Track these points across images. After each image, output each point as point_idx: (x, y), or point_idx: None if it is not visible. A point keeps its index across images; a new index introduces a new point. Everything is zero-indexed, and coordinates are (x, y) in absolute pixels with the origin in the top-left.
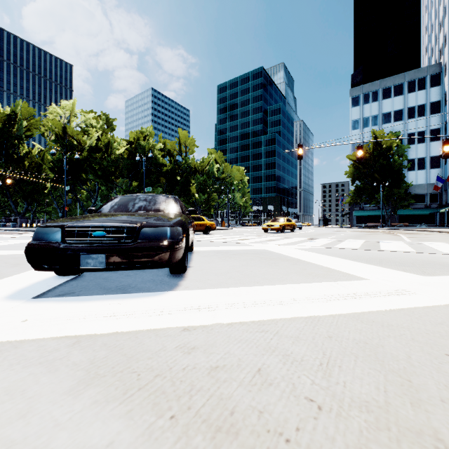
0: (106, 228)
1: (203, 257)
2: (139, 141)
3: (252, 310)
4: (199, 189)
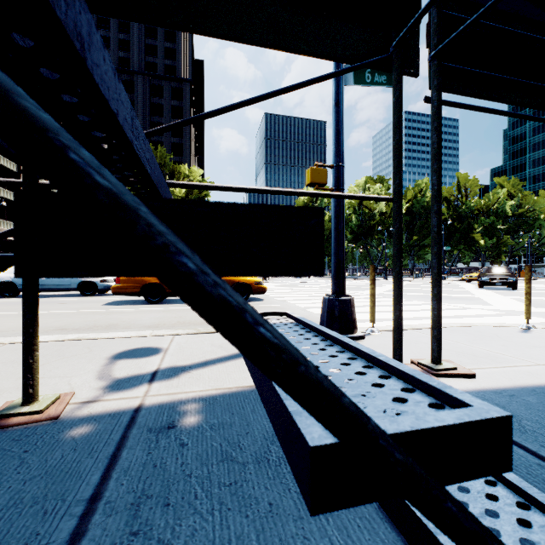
0: (499, 278)
1: (519, 289)
2: (416, 196)
3: (538, 292)
4: (483, 232)
